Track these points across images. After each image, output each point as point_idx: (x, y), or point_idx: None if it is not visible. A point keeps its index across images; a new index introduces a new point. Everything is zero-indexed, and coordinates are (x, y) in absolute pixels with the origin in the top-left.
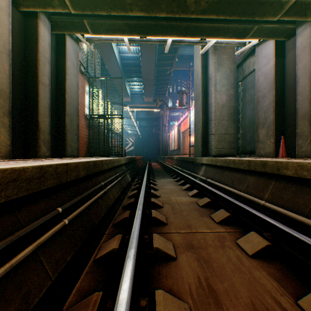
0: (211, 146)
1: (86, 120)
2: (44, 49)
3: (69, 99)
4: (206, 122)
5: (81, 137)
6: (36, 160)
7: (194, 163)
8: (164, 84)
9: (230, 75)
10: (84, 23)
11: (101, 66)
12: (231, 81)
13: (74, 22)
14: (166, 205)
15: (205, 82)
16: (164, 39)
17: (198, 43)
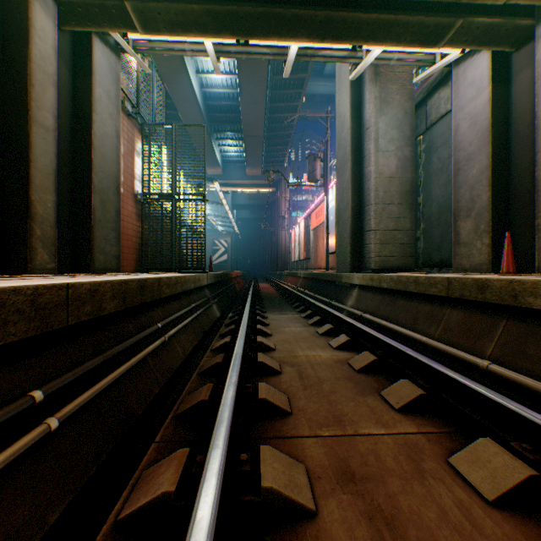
0: (369, 252)
1: (136, 203)
2: (43, 57)
3: (99, 160)
4: (359, 208)
5: (127, 236)
6: (11, 278)
7: (337, 284)
8: (281, 144)
9: (404, 121)
10: (125, 8)
11: (169, 110)
12: (406, 133)
13: (105, 6)
14: (289, 369)
15: (357, 134)
16: (283, 45)
17: (347, 58)
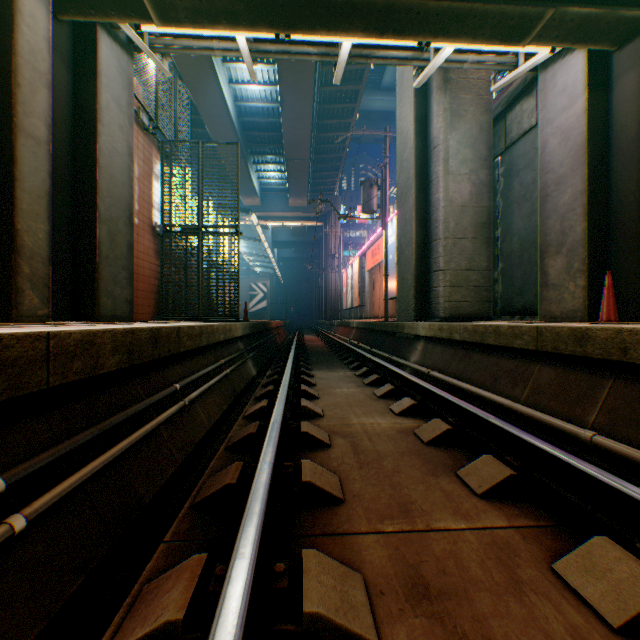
0: (437, 296)
1: (155, 237)
2: (33, 50)
3: (106, 182)
4: (425, 243)
5: (143, 277)
6: None
7: (398, 335)
8: (331, 169)
9: (479, 138)
10: None
11: (197, 128)
12: (482, 153)
13: None
14: (340, 441)
15: (423, 155)
16: (333, 41)
17: (411, 60)
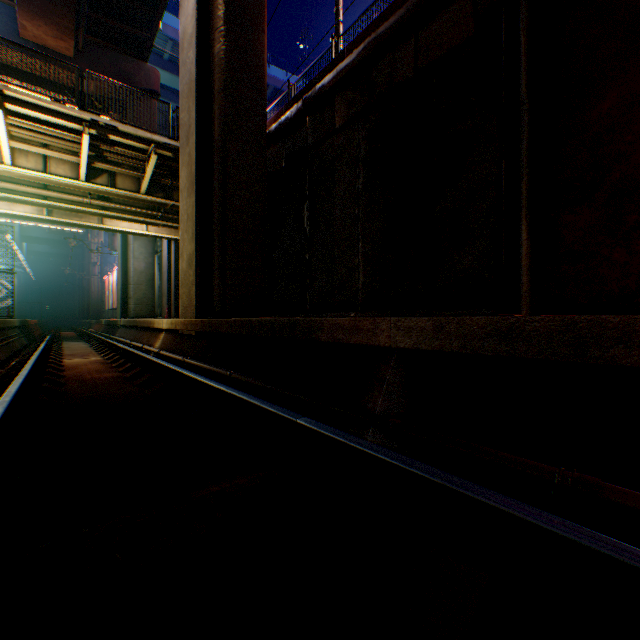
0: (131, 308)
1: None
2: None
3: None
4: (128, 284)
5: None
6: None
7: (118, 326)
8: None
9: (150, 244)
10: None
11: None
12: (151, 251)
13: None
14: (67, 347)
15: (127, 245)
16: None
17: None
